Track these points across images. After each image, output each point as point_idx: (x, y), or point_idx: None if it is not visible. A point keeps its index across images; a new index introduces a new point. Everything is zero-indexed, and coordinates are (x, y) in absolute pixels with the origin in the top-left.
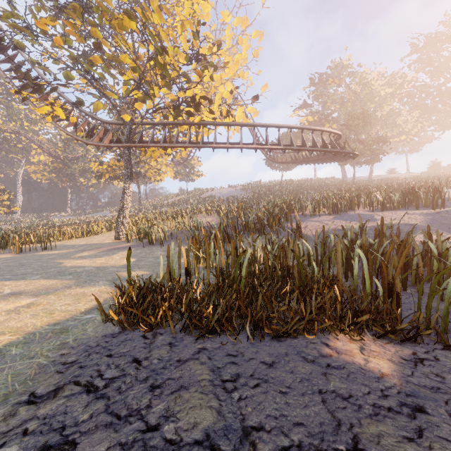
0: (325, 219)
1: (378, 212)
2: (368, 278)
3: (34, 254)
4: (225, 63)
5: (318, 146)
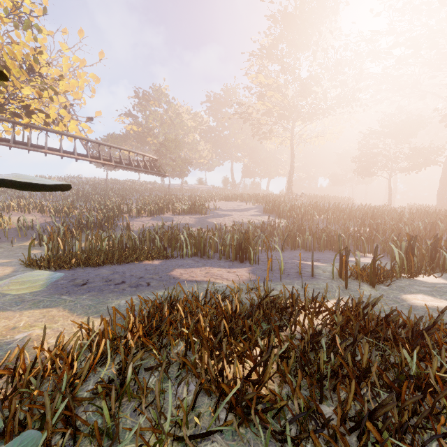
0: (145, 220)
1: (177, 216)
2: (159, 245)
3: None
4: (66, 91)
5: (141, 167)
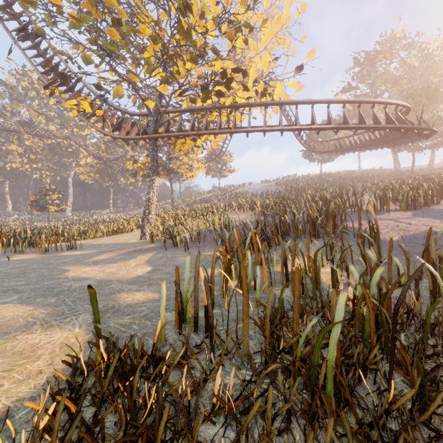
0: (400, 216)
1: None
2: None
3: (57, 254)
4: (263, 21)
5: (382, 123)
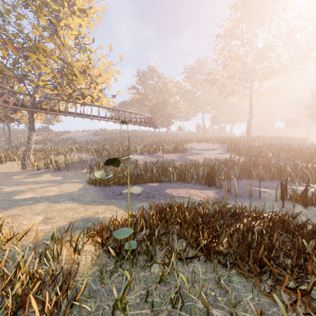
0: (146, 157)
1: (165, 154)
2: (156, 174)
3: None
4: (102, 82)
5: (143, 123)
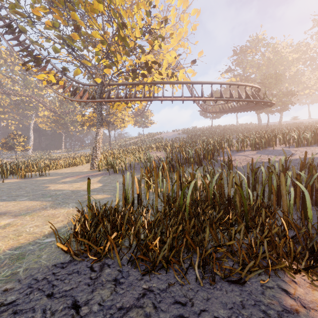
0: (249, 154)
1: (294, 148)
2: (309, 209)
3: (33, 179)
4: (171, 34)
5: (243, 98)
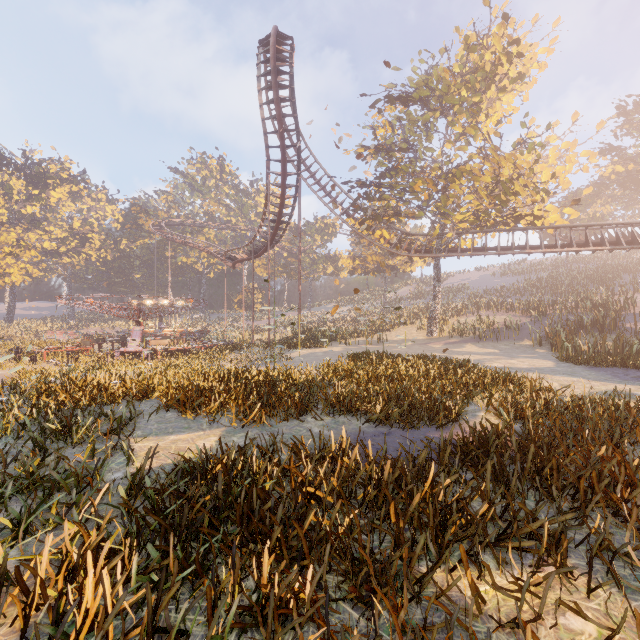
0: None
1: None
2: None
3: (386, 345)
4: (556, 186)
5: None
